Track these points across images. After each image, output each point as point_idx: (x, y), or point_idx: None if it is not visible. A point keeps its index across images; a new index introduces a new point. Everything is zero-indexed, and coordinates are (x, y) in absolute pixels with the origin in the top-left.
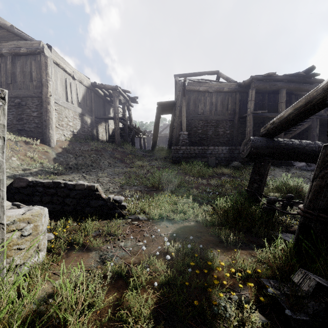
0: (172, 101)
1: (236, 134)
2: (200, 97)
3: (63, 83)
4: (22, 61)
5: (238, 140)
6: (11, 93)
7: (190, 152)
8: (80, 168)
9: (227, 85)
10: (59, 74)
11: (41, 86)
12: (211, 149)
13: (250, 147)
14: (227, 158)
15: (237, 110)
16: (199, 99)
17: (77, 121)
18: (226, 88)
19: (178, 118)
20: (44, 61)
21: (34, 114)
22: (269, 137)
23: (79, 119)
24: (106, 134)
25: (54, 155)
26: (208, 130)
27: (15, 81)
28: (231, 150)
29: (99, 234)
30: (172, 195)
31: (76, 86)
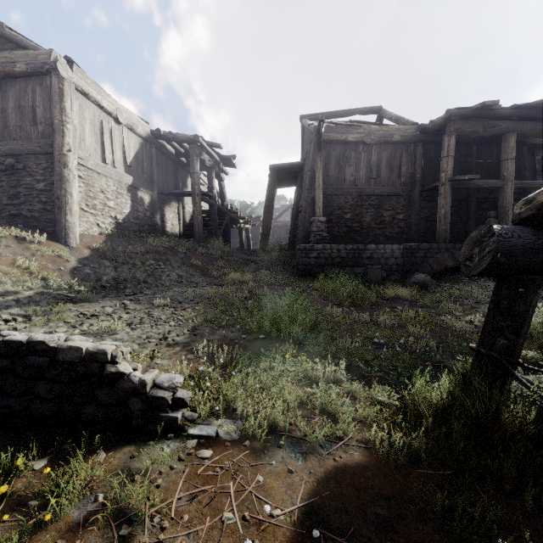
0: (297, 162)
1: (416, 221)
2: (348, 152)
3: (96, 130)
4: (19, 87)
5: (420, 231)
6: None
7: (332, 255)
8: (122, 287)
9: (399, 130)
10: (88, 112)
11: (52, 134)
12: (371, 250)
13: (493, 250)
14: (401, 265)
15: (418, 177)
16: (347, 156)
17: (123, 199)
18: (398, 136)
19: (308, 192)
20: (57, 87)
21: (39, 185)
22: (542, 225)
23: (127, 195)
24: (179, 222)
25: (73, 263)
26: (364, 214)
27: (5, 125)
28: (409, 251)
29: (91, 513)
30: (299, 351)
31: (122, 136)
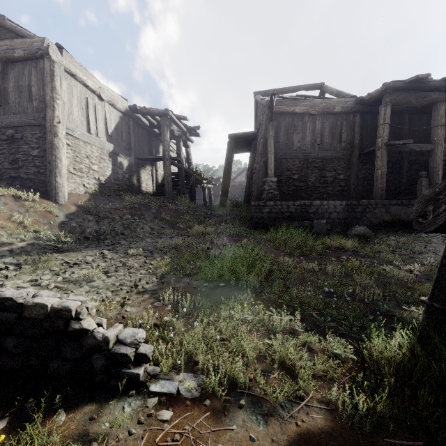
0: (252, 132)
1: (355, 180)
2: (295, 122)
3: (82, 105)
4: (18, 70)
5: (358, 189)
6: (1, 121)
7: (282, 210)
8: (102, 238)
9: (340, 102)
10: (75, 90)
11: (44, 109)
12: (316, 206)
13: None
14: (343, 219)
15: (357, 142)
16: (294, 125)
17: (105, 164)
18: (339, 108)
19: (261, 157)
20: (49, 68)
21: (34, 152)
22: None
23: (109, 160)
24: (153, 182)
25: (61, 217)
26: (309, 174)
27: (6, 101)
28: (350, 206)
29: None
30: (256, 299)
31: (104, 111)
